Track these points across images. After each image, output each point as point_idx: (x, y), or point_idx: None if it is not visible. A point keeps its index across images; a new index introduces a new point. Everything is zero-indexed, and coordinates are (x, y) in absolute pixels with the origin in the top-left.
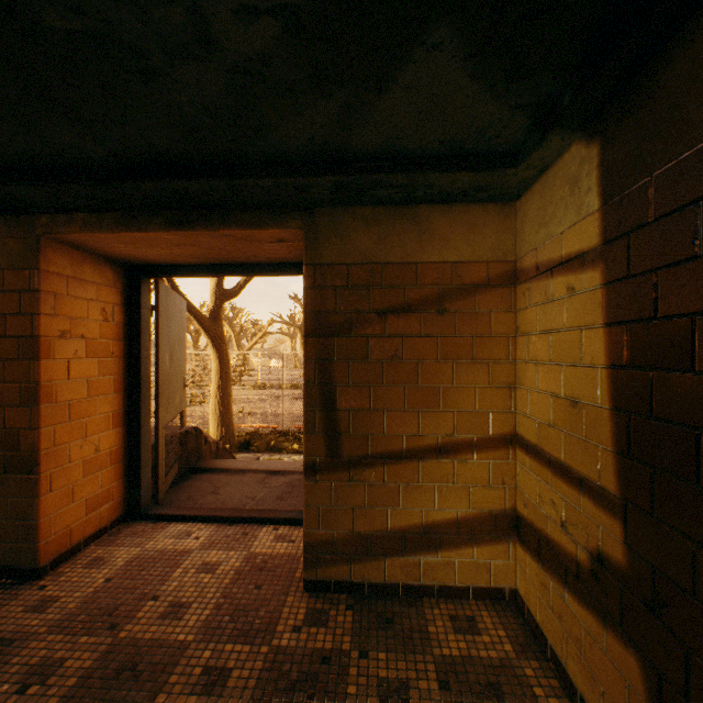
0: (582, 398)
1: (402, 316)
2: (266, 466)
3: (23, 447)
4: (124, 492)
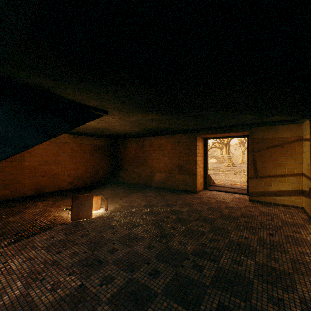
0: (308, 163)
1: (272, 148)
2: (229, 186)
3: (194, 171)
4: (203, 184)
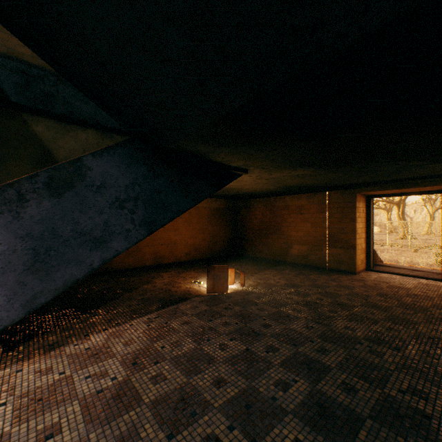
0: None
1: None
2: (409, 268)
3: (351, 243)
4: (365, 262)
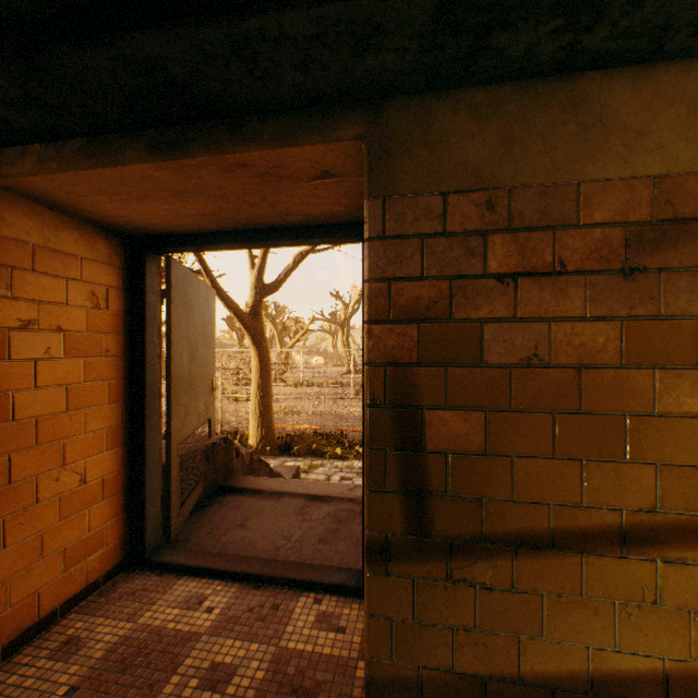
0: None
1: (548, 284)
2: (306, 488)
3: None
4: (124, 531)
